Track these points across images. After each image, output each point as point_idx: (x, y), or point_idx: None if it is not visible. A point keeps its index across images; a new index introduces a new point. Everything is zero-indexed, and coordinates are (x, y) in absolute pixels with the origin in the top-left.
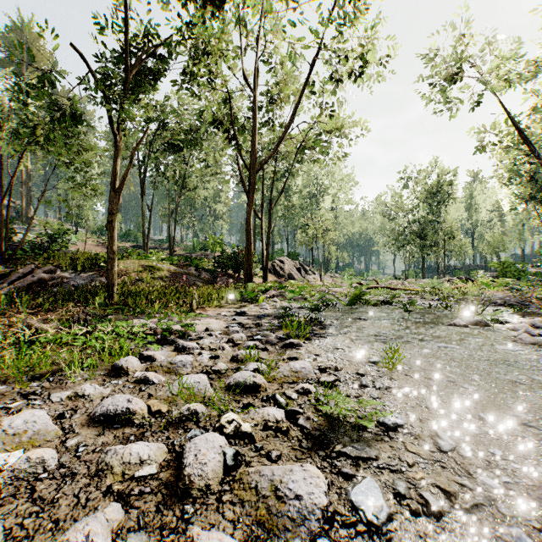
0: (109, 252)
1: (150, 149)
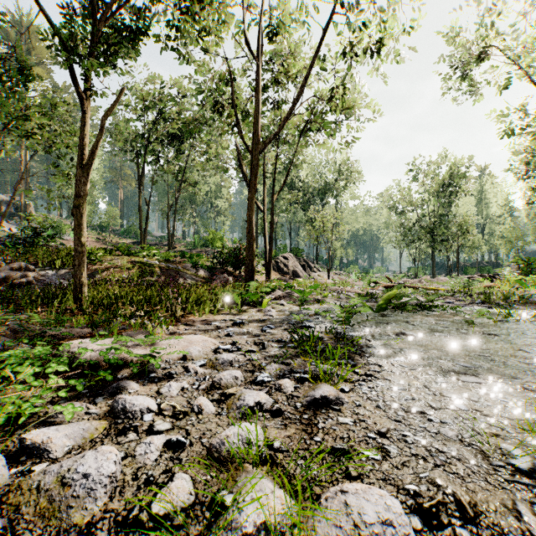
0: (77, 244)
1: (146, 139)
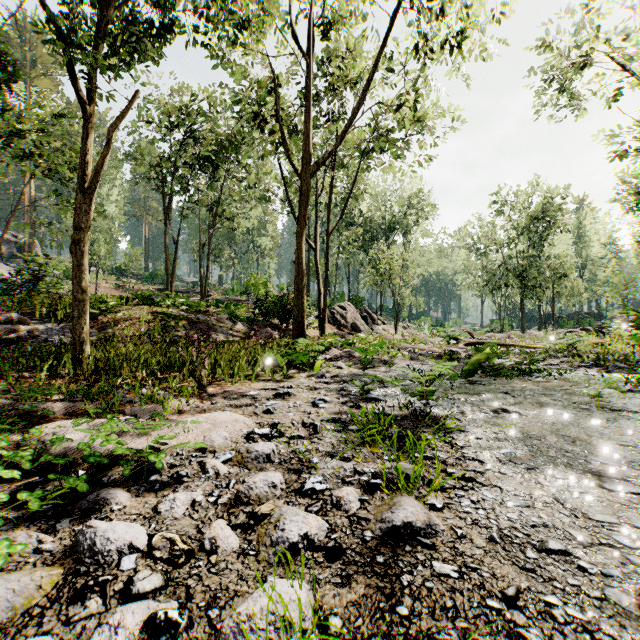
0: (76, 290)
1: (174, 164)
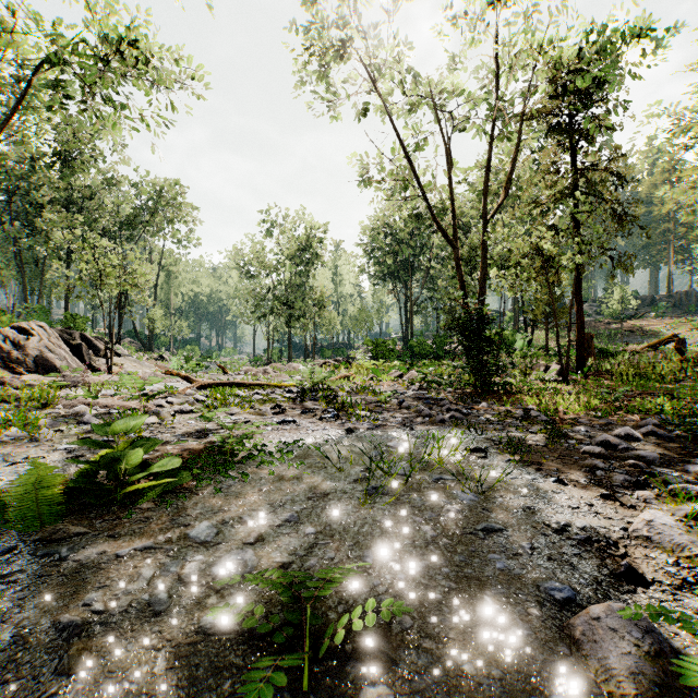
0: None
1: None
